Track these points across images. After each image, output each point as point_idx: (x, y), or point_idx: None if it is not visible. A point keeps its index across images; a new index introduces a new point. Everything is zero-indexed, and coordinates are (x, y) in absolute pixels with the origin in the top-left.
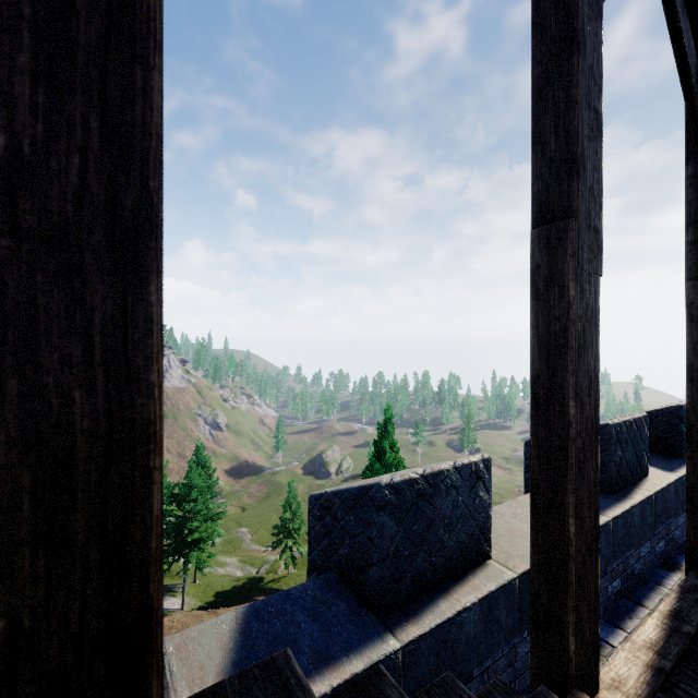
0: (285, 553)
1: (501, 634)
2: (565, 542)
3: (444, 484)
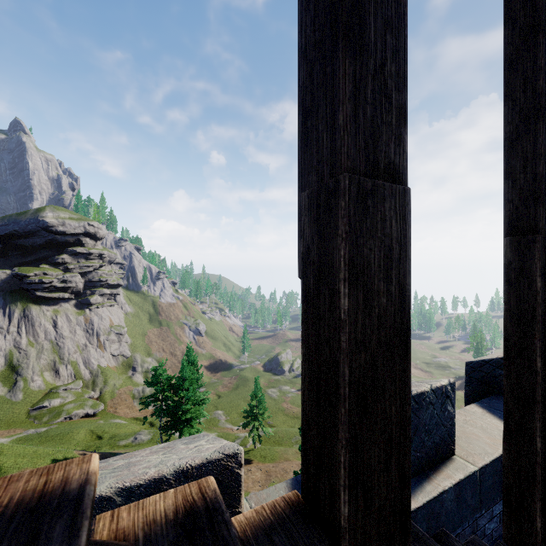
0: (252, 432)
1: (467, 510)
2: (533, 453)
3: (425, 402)
